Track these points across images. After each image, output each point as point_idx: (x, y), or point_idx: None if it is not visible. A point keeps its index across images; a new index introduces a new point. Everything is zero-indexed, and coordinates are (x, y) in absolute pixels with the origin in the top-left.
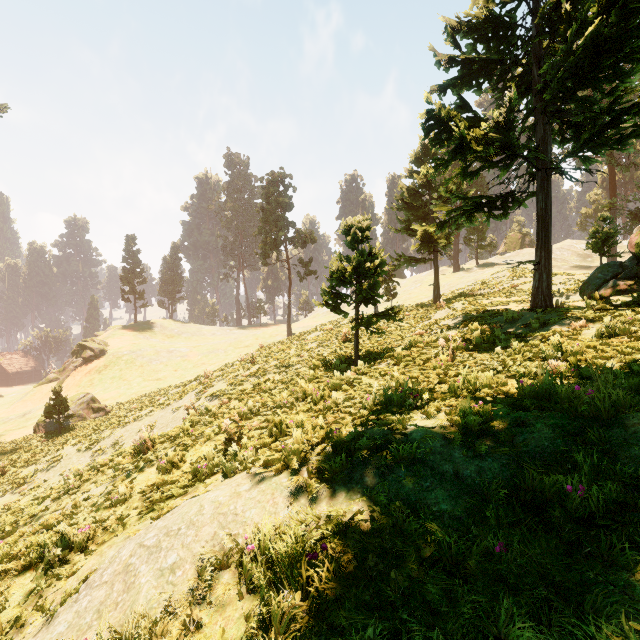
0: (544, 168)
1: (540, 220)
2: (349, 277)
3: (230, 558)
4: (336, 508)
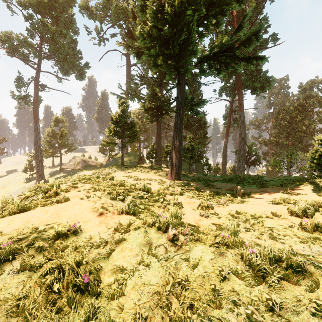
0: (60, 154)
1: (60, 160)
2: (28, 168)
3: (23, 189)
4: (29, 186)
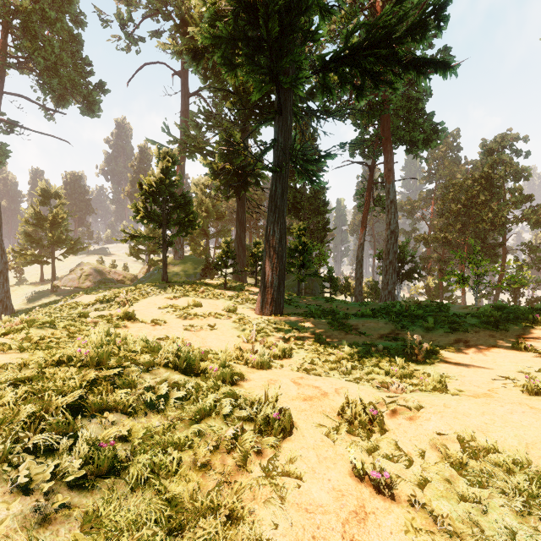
0: (53, 258)
1: (52, 270)
2: None
3: None
4: None
